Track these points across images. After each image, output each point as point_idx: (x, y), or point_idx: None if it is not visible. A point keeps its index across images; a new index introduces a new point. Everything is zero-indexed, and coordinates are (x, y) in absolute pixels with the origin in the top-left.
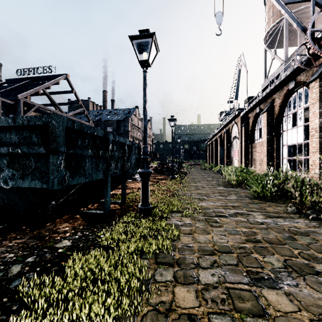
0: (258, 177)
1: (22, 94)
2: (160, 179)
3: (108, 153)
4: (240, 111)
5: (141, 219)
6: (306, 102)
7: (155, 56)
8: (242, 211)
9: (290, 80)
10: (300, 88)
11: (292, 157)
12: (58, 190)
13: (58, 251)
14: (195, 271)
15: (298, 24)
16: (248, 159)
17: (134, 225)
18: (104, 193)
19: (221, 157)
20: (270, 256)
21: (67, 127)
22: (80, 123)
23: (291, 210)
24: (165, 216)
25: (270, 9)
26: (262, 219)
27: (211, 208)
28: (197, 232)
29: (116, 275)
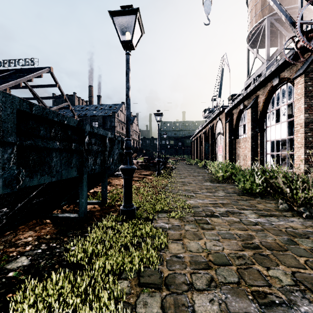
0: (245, 173)
1: (1, 86)
2: (146, 175)
3: (84, 146)
4: (225, 108)
5: (123, 222)
6: (289, 99)
7: (140, 37)
8: (233, 209)
9: (274, 77)
10: (284, 85)
11: (275, 152)
12: (5, 195)
13: (8, 275)
14: (189, 296)
15: (287, 17)
16: (232, 154)
17: (114, 231)
18: (79, 193)
19: (205, 153)
20: (275, 268)
21: (21, 110)
22: (41, 106)
23: (282, 207)
24: (150, 217)
25: (253, 10)
26: (256, 218)
27: (200, 206)
28: (188, 237)
29: (85, 309)
